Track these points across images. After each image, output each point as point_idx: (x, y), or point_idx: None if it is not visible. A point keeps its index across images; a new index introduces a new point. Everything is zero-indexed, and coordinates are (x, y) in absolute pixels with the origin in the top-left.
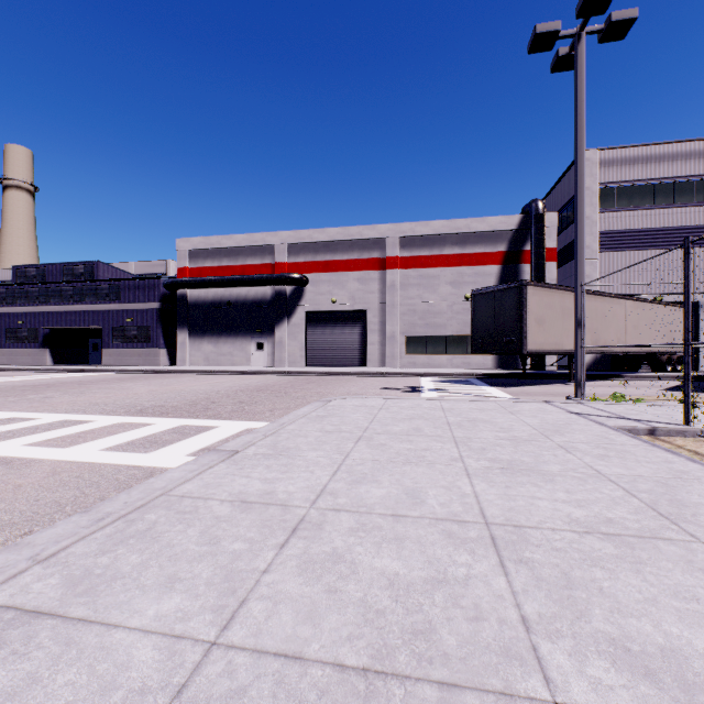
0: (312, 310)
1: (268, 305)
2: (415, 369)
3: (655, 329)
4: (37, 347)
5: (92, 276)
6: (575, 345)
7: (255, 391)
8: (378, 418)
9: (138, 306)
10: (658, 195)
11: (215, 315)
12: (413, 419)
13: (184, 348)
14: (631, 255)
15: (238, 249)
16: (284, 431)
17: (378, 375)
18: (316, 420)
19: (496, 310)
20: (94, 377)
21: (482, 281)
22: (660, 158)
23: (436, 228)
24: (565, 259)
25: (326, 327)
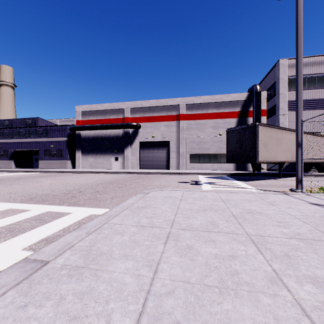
0: (143, 141)
1: (121, 138)
2: (194, 170)
3: (320, 150)
4: (8, 159)
5: (35, 125)
6: (296, 158)
7: (108, 183)
8: (181, 209)
9: (56, 139)
10: (318, 82)
11: (94, 143)
12: (206, 211)
13: (79, 160)
14: (304, 113)
15: (105, 110)
16: (107, 226)
17: (176, 174)
18: (135, 212)
19: (240, 139)
20: (29, 175)
21: (228, 126)
22: (319, 63)
23: (204, 99)
24: (269, 115)
25: (149, 149)
